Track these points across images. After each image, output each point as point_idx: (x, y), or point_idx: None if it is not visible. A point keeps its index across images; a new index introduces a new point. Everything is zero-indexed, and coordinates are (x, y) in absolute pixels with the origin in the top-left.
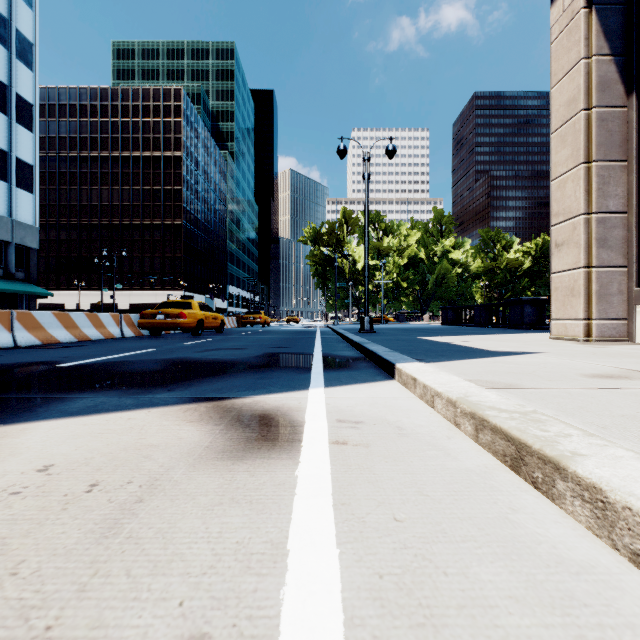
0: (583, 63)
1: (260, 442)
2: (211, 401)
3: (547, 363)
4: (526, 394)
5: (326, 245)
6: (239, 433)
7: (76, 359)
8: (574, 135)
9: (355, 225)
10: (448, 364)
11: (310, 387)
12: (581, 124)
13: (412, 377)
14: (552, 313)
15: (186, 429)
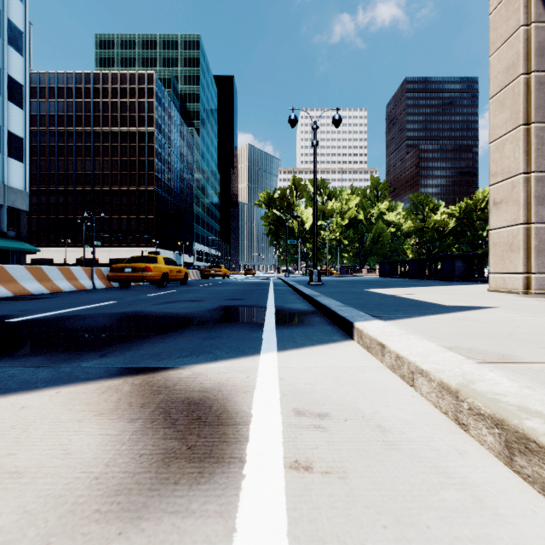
0: (522, 30)
1: (181, 464)
2: (142, 374)
3: (514, 321)
4: (539, 374)
5: (278, 208)
6: (156, 441)
7: (32, 313)
8: (513, 99)
9: (303, 191)
10: (410, 322)
11: (261, 351)
12: (520, 88)
13: (378, 342)
14: (490, 267)
15: (85, 431)
